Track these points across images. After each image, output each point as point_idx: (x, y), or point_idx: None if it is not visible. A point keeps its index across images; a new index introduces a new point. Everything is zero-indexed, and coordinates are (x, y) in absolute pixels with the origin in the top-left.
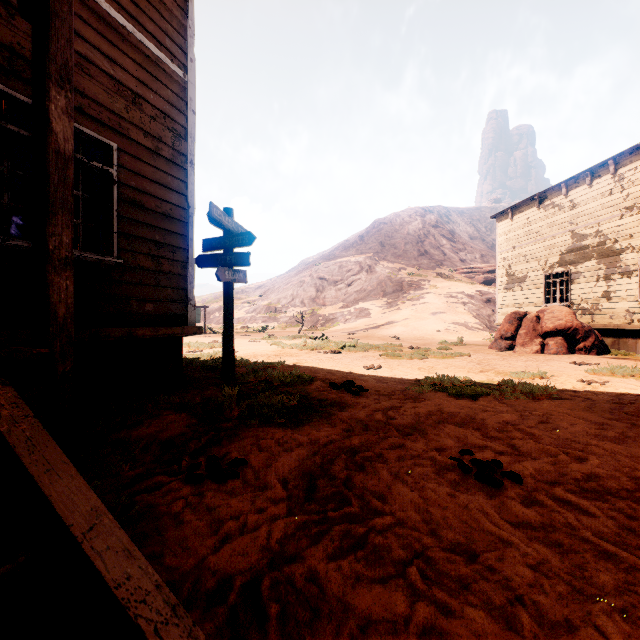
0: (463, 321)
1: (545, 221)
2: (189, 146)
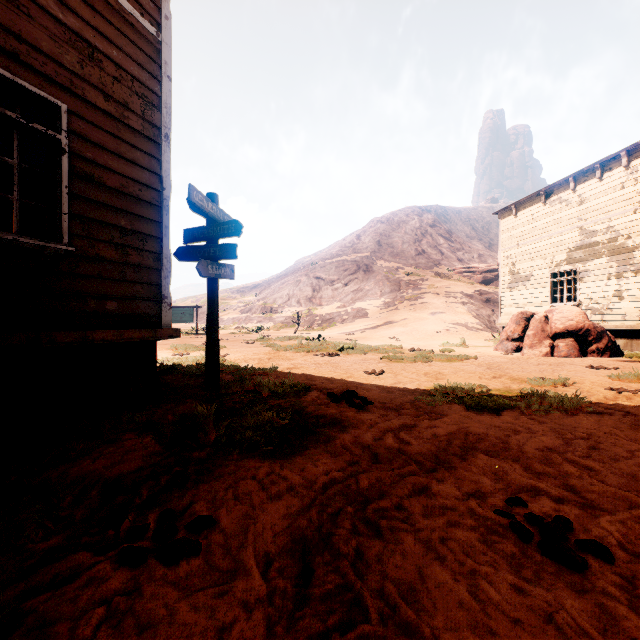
0: (463, 321)
1: (551, 217)
2: (163, 117)
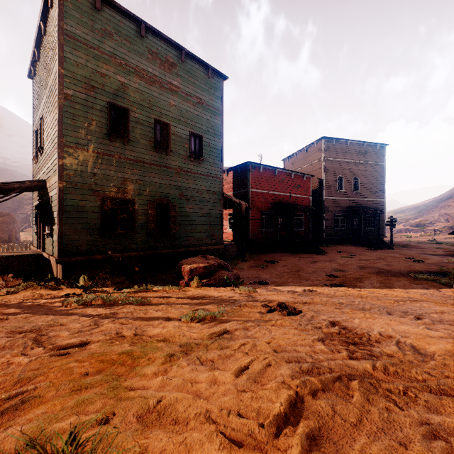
0: None
1: None
2: (384, 209)
